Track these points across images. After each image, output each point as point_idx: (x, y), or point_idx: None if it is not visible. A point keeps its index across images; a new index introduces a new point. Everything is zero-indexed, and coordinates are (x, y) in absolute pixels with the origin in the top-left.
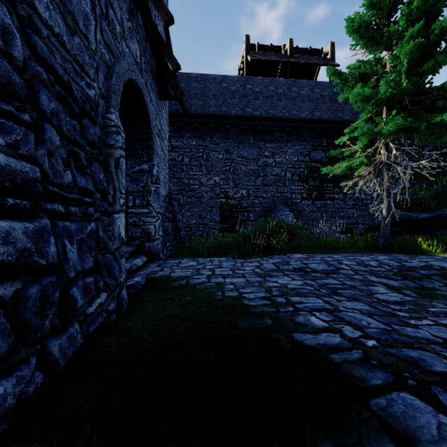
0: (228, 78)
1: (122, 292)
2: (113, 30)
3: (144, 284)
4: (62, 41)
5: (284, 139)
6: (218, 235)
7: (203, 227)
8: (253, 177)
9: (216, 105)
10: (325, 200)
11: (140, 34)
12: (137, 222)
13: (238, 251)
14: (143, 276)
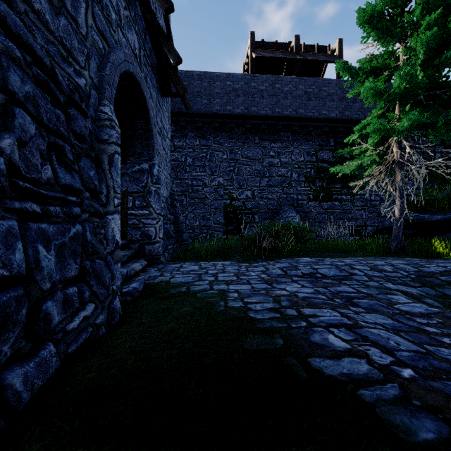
0: (232, 76)
1: (114, 302)
2: (107, 16)
3: (142, 291)
4: (44, 20)
5: (290, 138)
6: (222, 237)
7: (207, 229)
8: (258, 178)
9: (220, 103)
10: (333, 201)
11: (139, 25)
12: (136, 224)
13: (243, 255)
14: (141, 281)
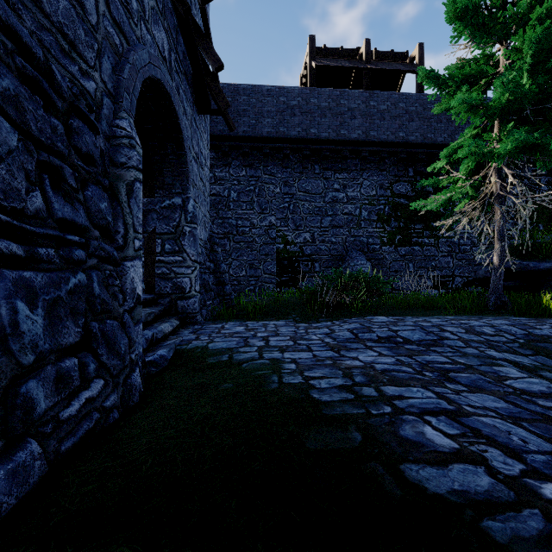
0: (286, 90)
1: (133, 376)
2: (126, 4)
3: (171, 359)
4: None
5: (359, 167)
6: (275, 290)
7: (255, 280)
8: (319, 217)
9: (271, 124)
10: (412, 245)
11: (169, 21)
12: (166, 274)
13: (300, 312)
14: (170, 347)
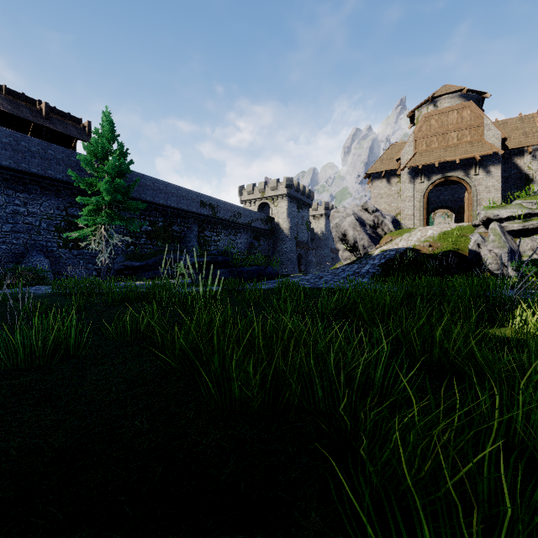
0: None
1: None
2: None
3: None
4: None
5: (39, 192)
6: None
7: None
8: (0, 223)
9: None
10: (83, 249)
11: None
12: None
13: None
14: None
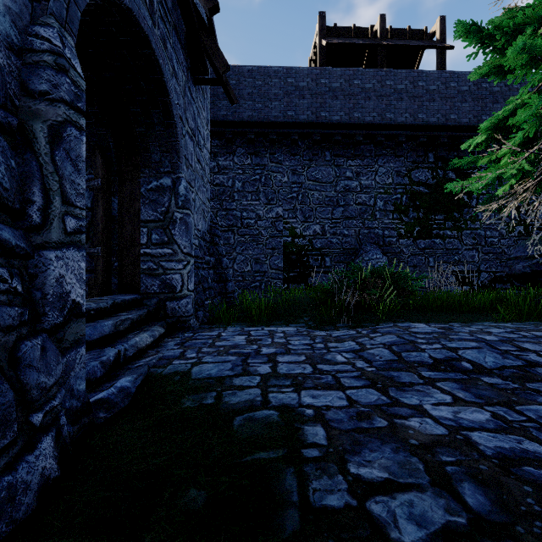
0: (295, 71)
1: (22, 463)
2: None
3: (136, 394)
4: None
5: (373, 153)
6: (282, 286)
7: (261, 276)
8: (330, 207)
9: (278, 108)
10: (432, 238)
11: None
12: (153, 269)
13: (313, 315)
14: (139, 372)
